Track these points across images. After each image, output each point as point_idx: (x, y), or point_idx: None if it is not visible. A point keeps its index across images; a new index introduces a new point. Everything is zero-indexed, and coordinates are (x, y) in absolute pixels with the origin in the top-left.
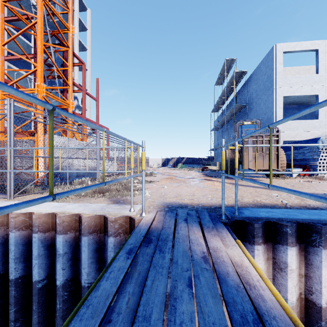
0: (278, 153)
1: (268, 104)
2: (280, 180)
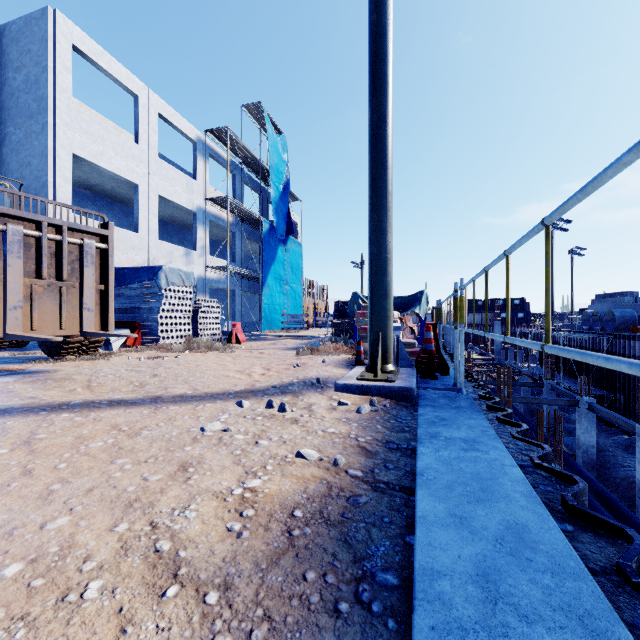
0: (109, 288)
1: (30, 158)
2: (102, 363)
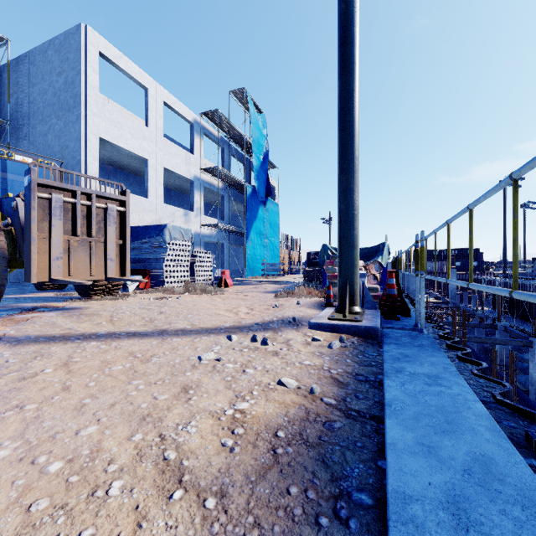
0: (126, 242)
1: (68, 142)
2: (121, 302)
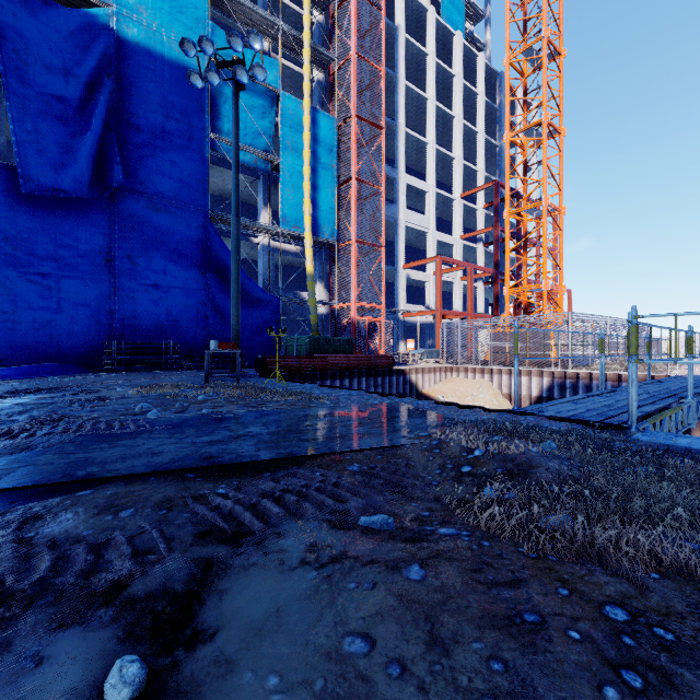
0: None
1: None
2: None
